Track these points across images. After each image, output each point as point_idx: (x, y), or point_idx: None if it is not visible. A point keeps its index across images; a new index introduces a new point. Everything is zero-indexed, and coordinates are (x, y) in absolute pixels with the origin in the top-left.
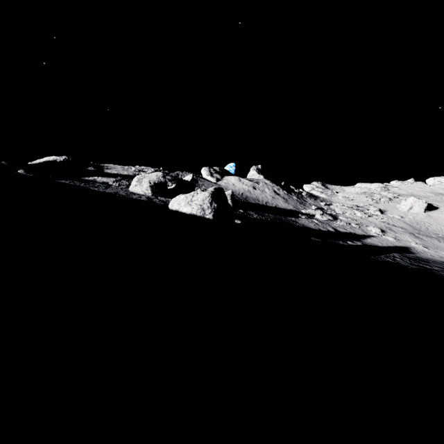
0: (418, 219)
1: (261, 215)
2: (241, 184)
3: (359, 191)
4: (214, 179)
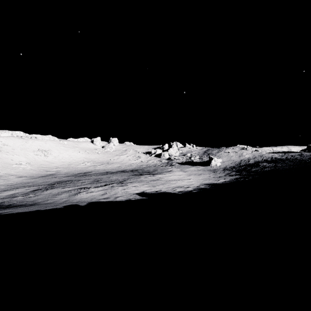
0: None
1: None
2: None
3: None
4: None
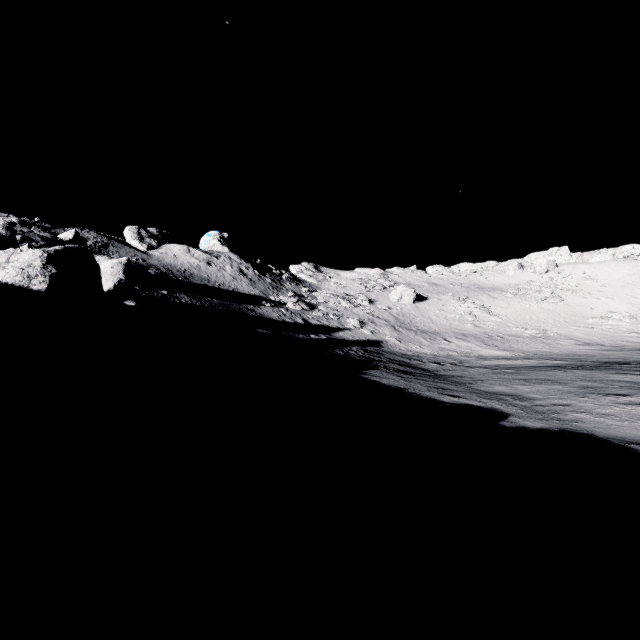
0: (406, 311)
1: (198, 299)
2: (188, 257)
3: (355, 277)
4: (144, 246)
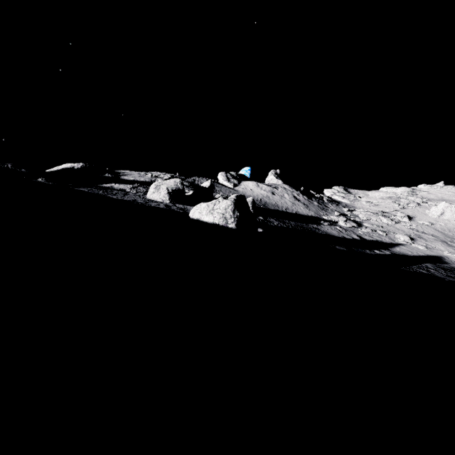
0: (450, 226)
1: (282, 222)
2: (259, 190)
3: (383, 195)
4: (231, 184)
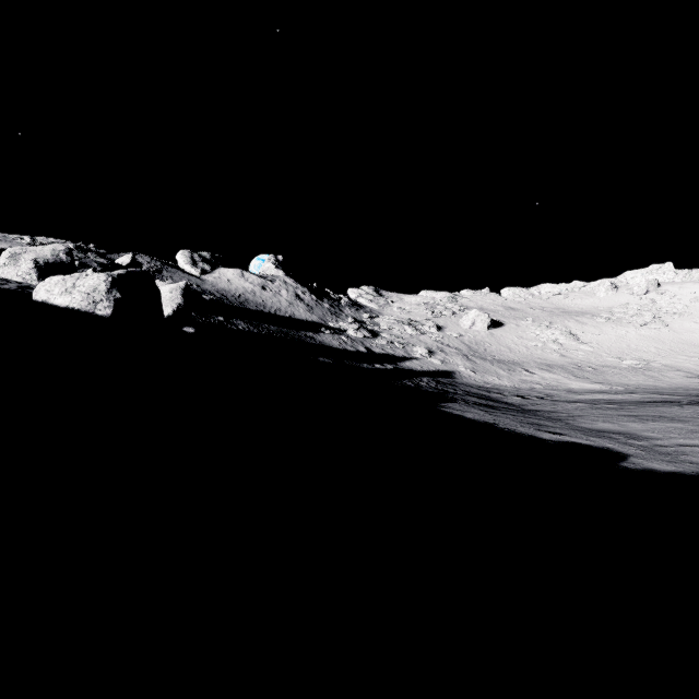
0: (479, 338)
1: (255, 326)
2: (242, 282)
3: (421, 301)
4: (197, 270)
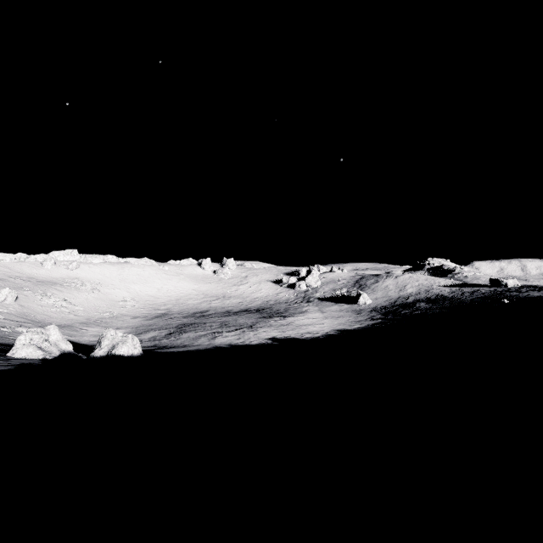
0: (20, 310)
1: None
2: None
3: None
4: None
